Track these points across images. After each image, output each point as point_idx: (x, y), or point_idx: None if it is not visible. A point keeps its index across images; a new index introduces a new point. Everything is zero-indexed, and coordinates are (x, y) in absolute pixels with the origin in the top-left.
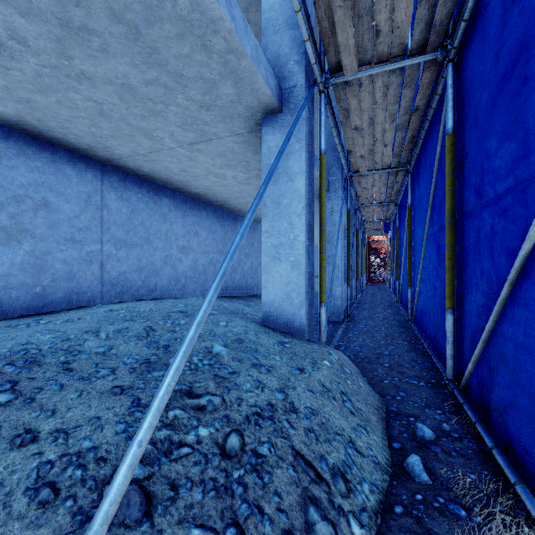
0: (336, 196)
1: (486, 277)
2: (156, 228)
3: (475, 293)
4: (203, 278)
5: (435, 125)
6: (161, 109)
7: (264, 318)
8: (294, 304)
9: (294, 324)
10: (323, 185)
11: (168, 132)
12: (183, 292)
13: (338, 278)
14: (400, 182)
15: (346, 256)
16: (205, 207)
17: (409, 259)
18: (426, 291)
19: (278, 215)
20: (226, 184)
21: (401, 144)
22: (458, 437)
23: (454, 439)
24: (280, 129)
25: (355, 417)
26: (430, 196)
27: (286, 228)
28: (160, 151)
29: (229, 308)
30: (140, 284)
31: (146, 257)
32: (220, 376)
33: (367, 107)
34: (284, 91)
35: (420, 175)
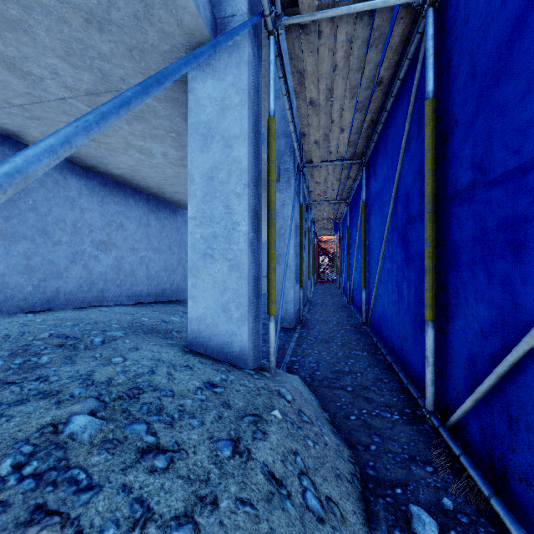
0: (288, 188)
1: (502, 284)
2: (58, 216)
3: (475, 304)
4: (131, 281)
5: (401, 103)
6: (20, 17)
7: (191, 339)
8: (233, 320)
9: (233, 348)
10: (273, 158)
11: (47, 67)
12: (101, 299)
13: (290, 280)
14: (353, 178)
15: (298, 255)
16: (133, 195)
17: (364, 259)
18: (387, 294)
19: (211, 194)
20: (156, 164)
21: (359, 129)
22: (470, 524)
23: (465, 530)
24: (213, 75)
25: (325, 527)
26: (394, 185)
27: (221, 213)
28: (45, 103)
29: (147, 324)
30: (31, 290)
31: (41, 254)
32: (47, 509)
33: (325, 72)
34: (219, 21)
35: (378, 165)
